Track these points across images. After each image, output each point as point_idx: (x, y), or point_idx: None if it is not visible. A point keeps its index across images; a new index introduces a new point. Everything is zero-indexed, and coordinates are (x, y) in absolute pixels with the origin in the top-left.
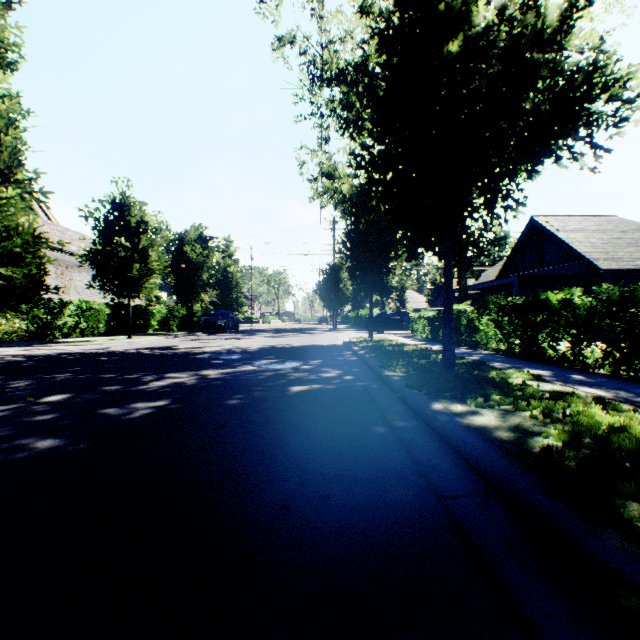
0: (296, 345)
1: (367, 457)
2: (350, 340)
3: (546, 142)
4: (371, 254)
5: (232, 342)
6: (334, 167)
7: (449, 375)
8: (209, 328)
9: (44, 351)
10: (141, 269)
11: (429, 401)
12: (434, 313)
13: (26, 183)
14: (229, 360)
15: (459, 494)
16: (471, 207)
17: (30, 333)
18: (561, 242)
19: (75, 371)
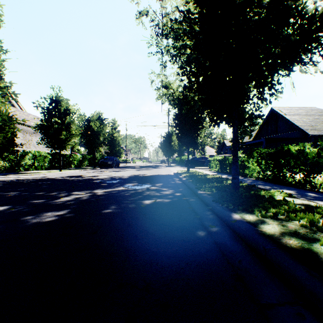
0: (148, 175)
1: (194, 259)
2: (177, 172)
3: (297, 54)
4: (188, 126)
5: (114, 173)
6: (168, 82)
7: (237, 194)
8: (103, 165)
9: (11, 178)
10: (66, 134)
11: (230, 212)
12: (222, 157)
13: (5, 88)
14: (111, 183)
15: (273, 302)
16: (249, 95)
17: (7, 168)
18: (287, 120)
19: (21, 190)
